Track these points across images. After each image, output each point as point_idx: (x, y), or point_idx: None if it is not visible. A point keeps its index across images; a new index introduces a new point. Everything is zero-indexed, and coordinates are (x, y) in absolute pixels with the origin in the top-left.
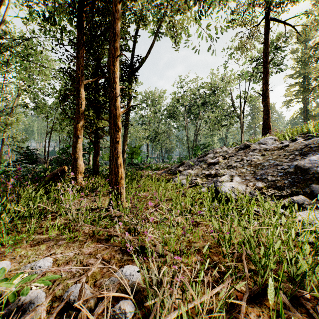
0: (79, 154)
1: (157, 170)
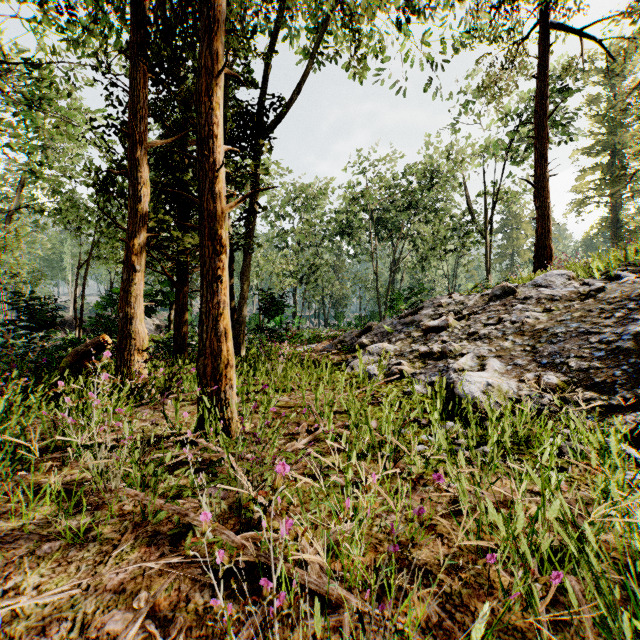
0: (136, 309)
1: (314, 342)
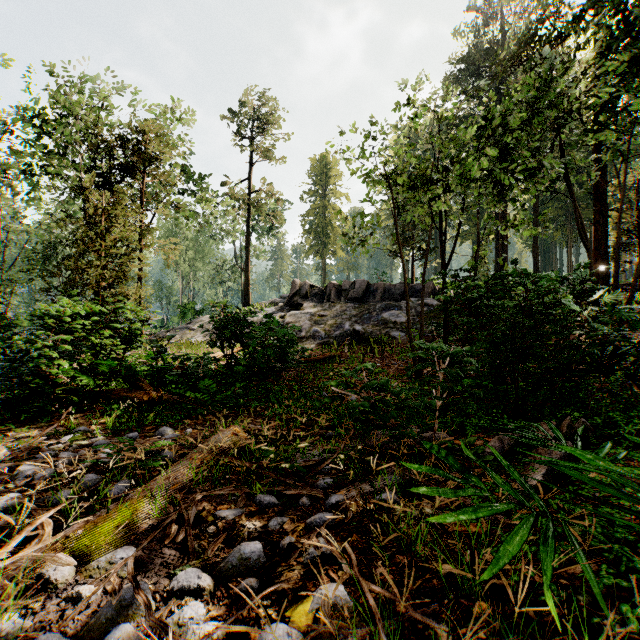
0: None
1: None
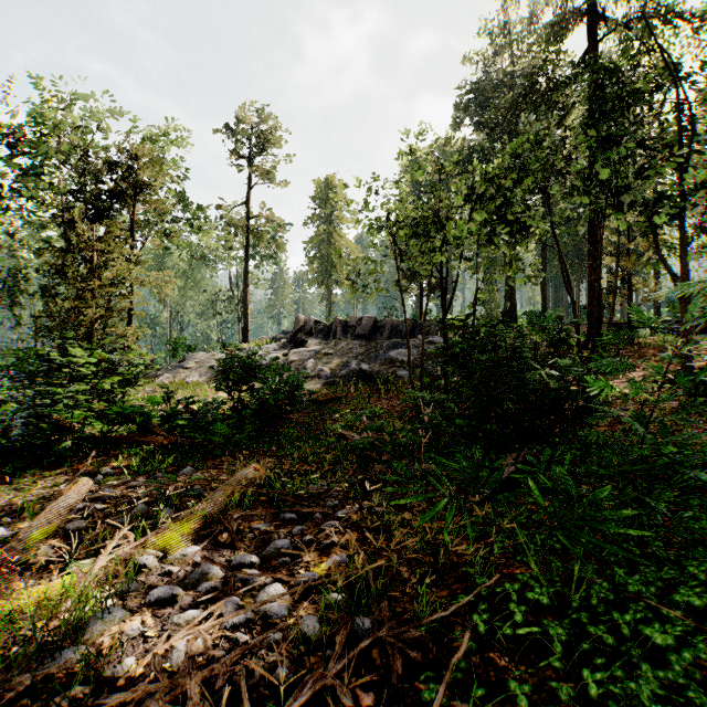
0: None
1: None
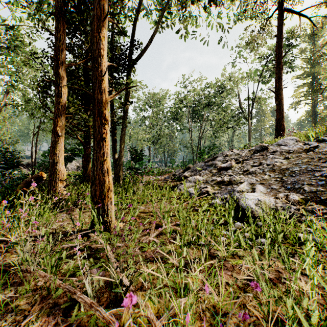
0: (59, 157)
1: (159, 175)
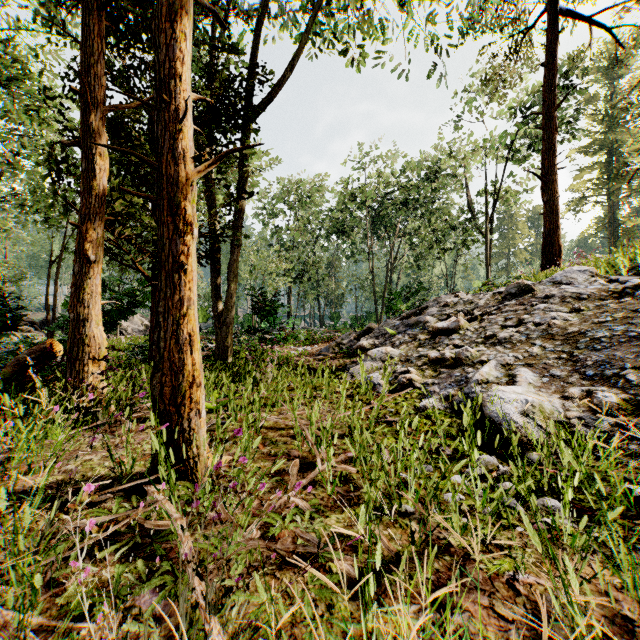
0: (91, 308)
1: (309, 344)
